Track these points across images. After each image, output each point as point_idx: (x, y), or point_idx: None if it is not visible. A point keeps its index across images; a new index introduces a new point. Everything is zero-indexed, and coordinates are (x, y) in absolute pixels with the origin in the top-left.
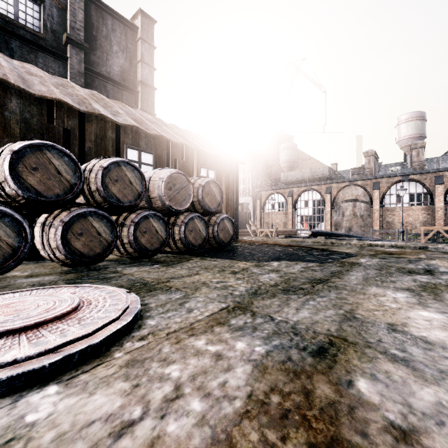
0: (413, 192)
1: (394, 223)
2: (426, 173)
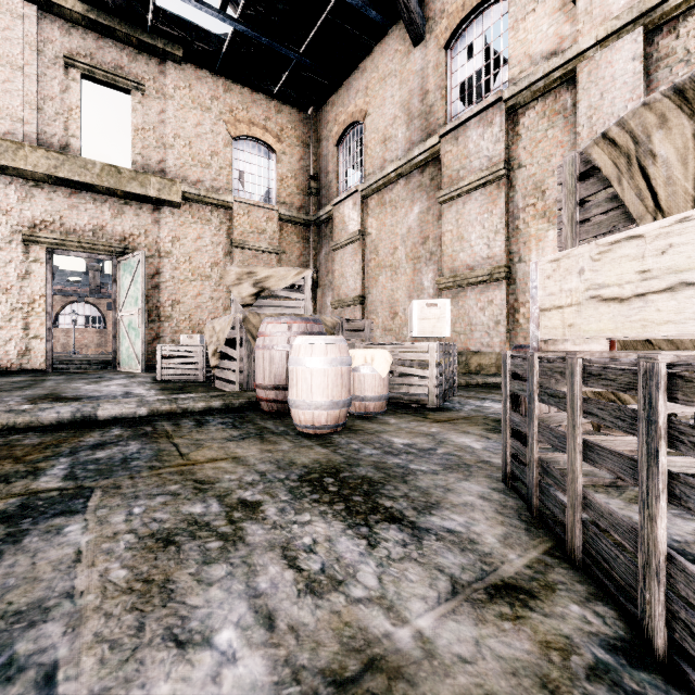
0: (89, 314)
1: (70, 345)
2: (101, 298)
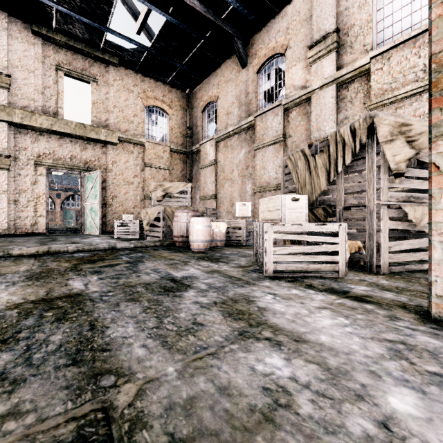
0: None
1: None
2: (52, 191)
